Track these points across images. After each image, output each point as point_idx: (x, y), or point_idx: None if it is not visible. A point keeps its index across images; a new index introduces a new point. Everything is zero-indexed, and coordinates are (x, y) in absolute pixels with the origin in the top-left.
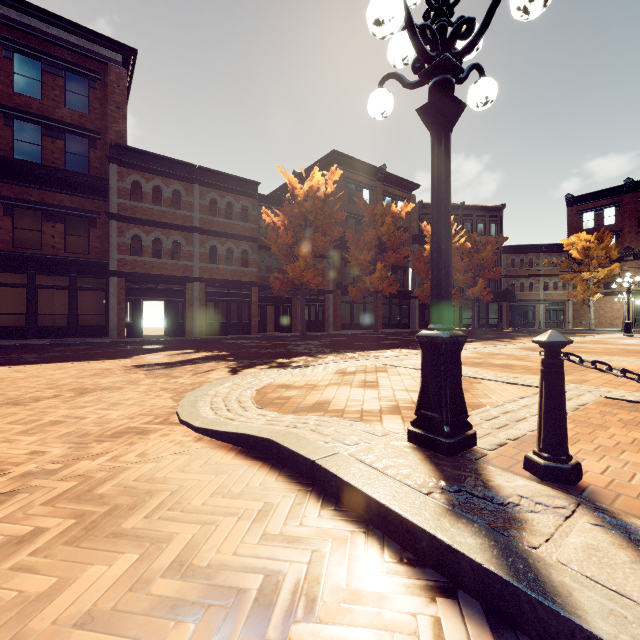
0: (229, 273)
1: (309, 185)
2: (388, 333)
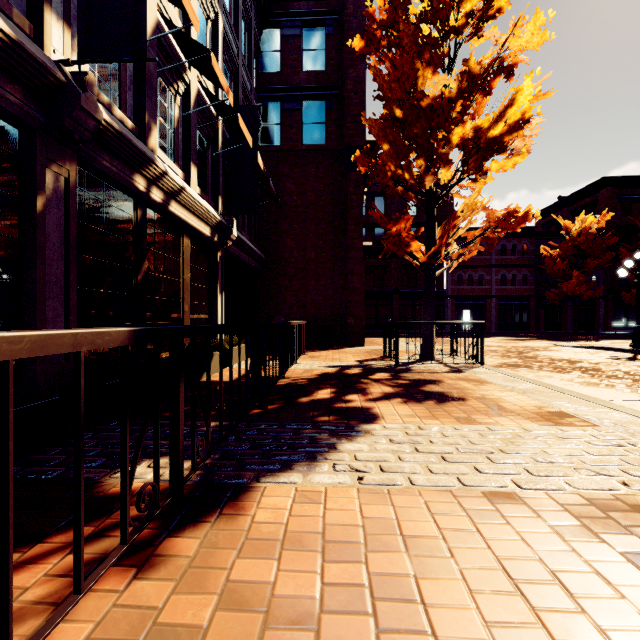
0: (513, 291)
1: (582, 226)
2: None
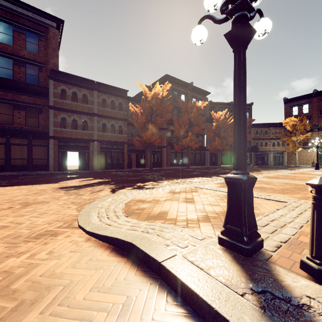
0: (112, 137)
1: (154, 92)
2: (194, 168)
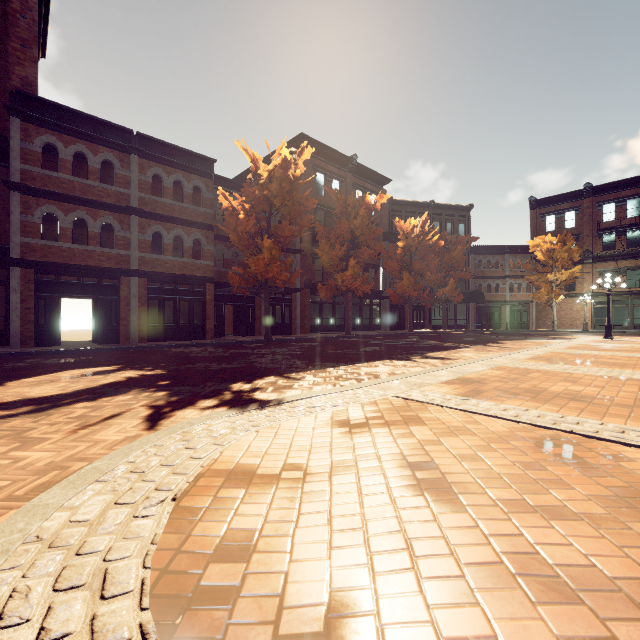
0: (177, 266)
1: (275, 164)
2: (361, 336)
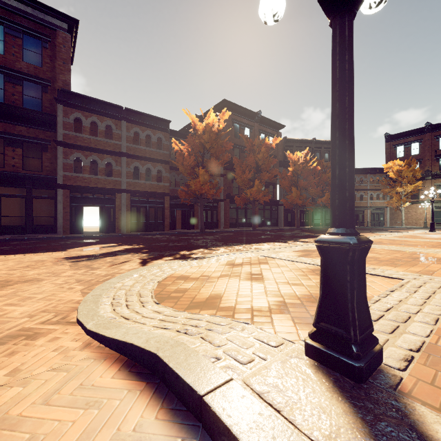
0: (148, 186)
1: (206, 122)
2: (263, 230)
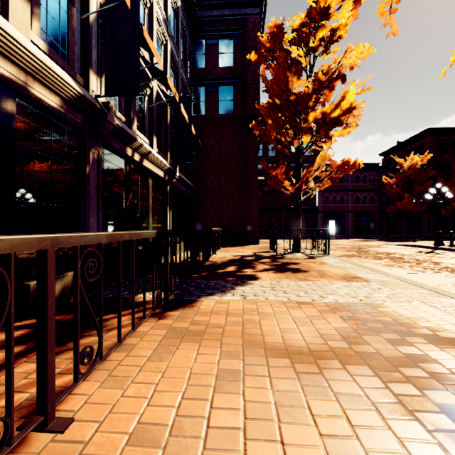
0: (364, 207)
1: (411, 163)
2: None
